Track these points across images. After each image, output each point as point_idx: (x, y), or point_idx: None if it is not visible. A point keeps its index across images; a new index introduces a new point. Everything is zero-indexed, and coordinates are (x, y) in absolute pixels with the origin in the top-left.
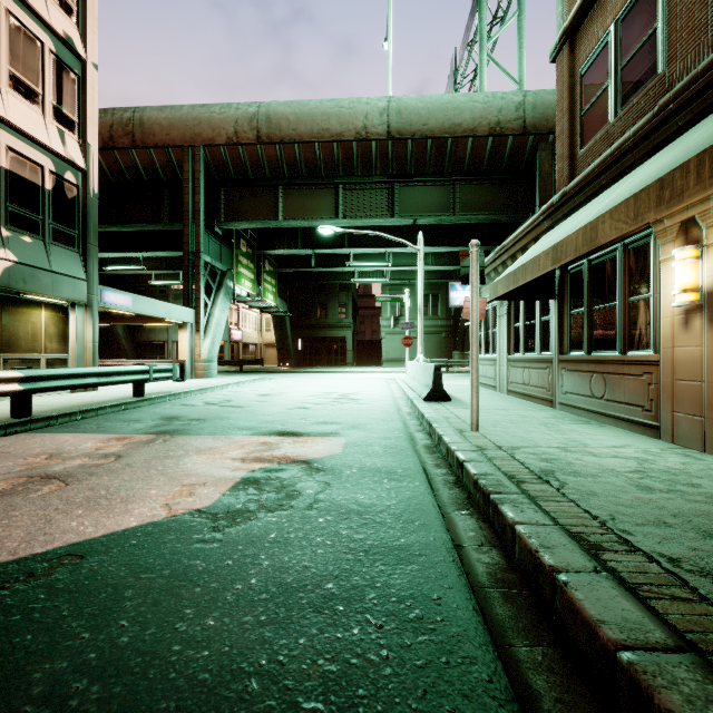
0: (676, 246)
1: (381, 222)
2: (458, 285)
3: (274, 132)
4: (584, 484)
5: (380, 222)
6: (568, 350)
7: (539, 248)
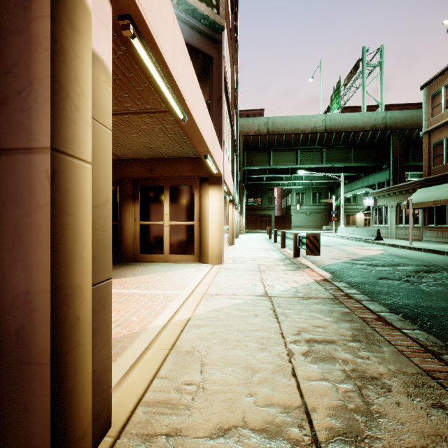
0: None
1: (317, 166)
2: (366, 198)
3: (275, 129)
4: None
5: (316, 166)
6: (427, 224)
7: (425, 198)
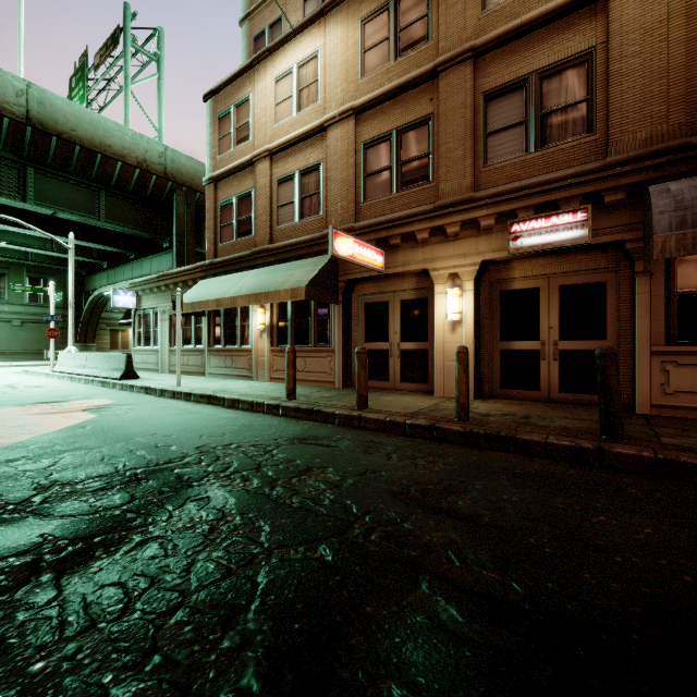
0: (258, 307)
1: (9, 202)
2: (121, 291)
3: None
4: (236, 390)
5: (7, 201)
6: (214, 345)
7: (206, 295)
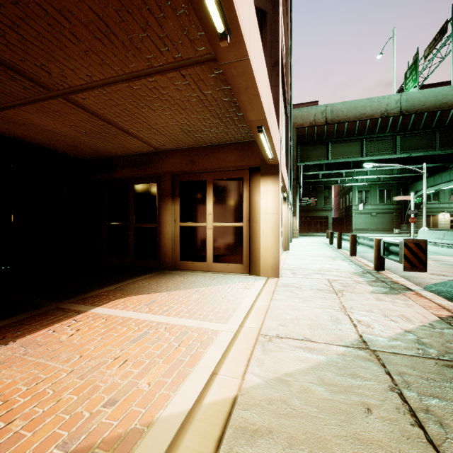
0: None
1: (388, 156)
2: None
3: (334, 118)
4: None
5: (388, 157)
6: None
7: None
